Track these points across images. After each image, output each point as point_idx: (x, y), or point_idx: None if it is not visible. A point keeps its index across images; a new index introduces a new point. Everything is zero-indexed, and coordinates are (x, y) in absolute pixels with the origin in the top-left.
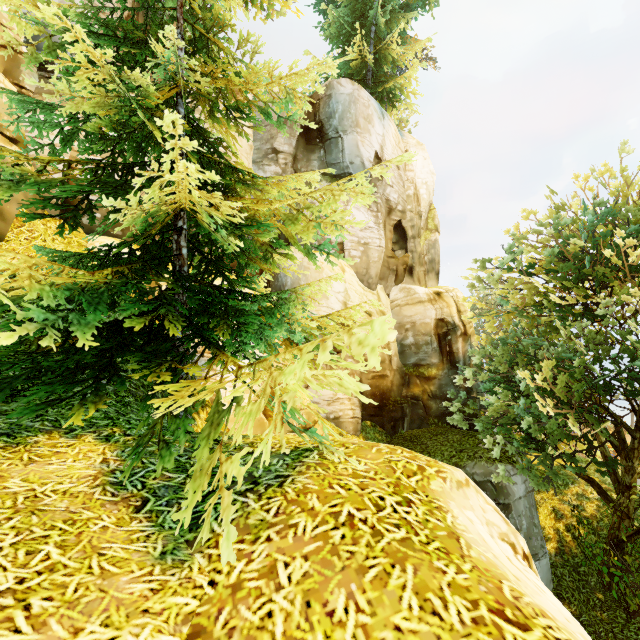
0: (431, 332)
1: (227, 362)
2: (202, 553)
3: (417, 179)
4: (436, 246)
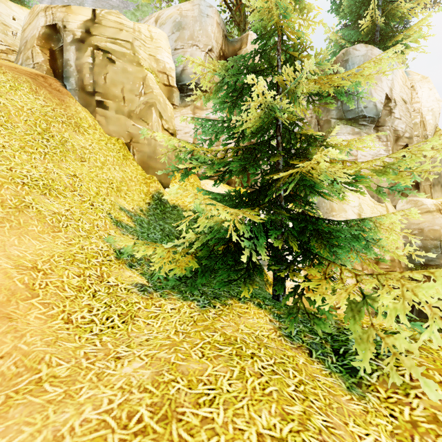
0: (440, 237)
1: (340, 269)
2: (370, 394)
3: (423, 108)
4: (441, 162)
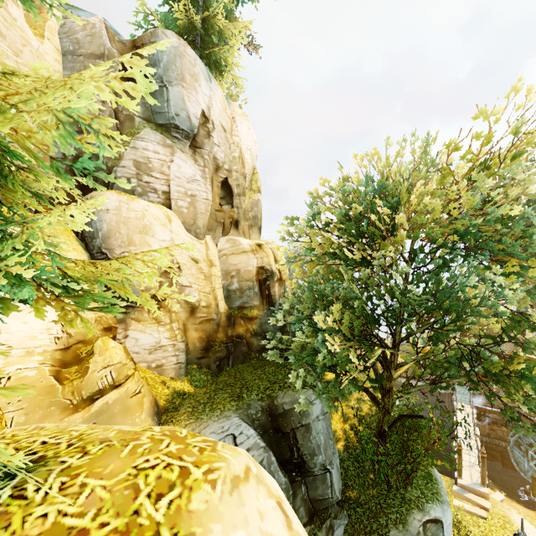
0: (253, 278)
1: None
2: None
3: (242, 144)
4: (259, 205)
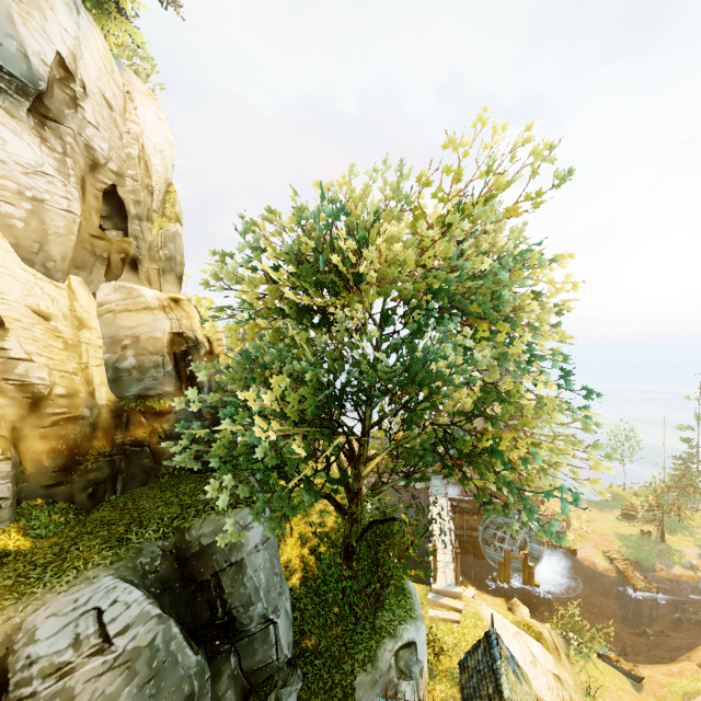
0: (164, 350)
1: None
2: None
3: (146, 140)
4: (178, 241)
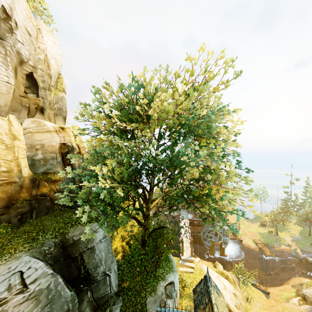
0: (56, 151)
1: None
2: None
3: (48, 52)
4: (63, 101)
